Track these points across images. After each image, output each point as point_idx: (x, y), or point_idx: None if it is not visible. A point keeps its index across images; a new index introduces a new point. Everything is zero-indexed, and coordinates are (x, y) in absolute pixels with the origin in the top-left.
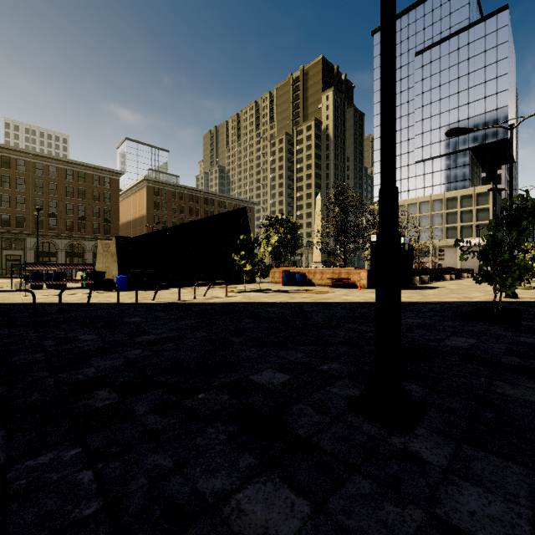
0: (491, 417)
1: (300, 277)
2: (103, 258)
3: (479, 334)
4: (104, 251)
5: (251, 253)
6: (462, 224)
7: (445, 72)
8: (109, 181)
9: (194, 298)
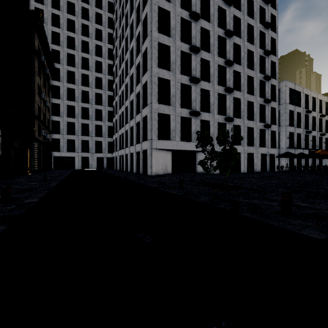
0: None
1: None
2: None
3: None
4: None
5: None
6: None
7: None
8: None
9: None
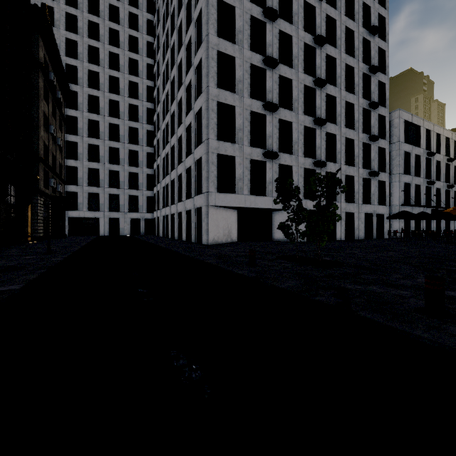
0: None
1: None
2: None
3: None
4: None
5: None
6: None
7: None
8: None
9: None
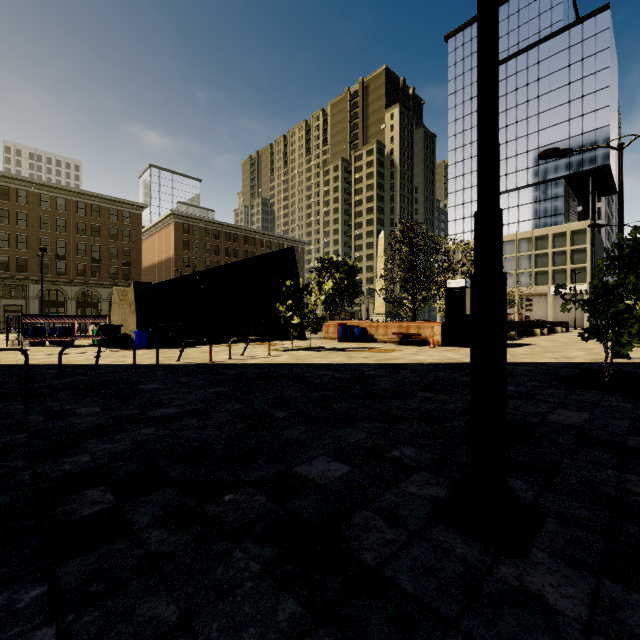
0: (635, 532)
1: (360, 331)
2: (119, 309)
3: (591, 406)
4: (120, 300)
5: (299, 303)
6: (554, 268)
7: (534, 85)
8: (128, 216)
9: (229, 357)
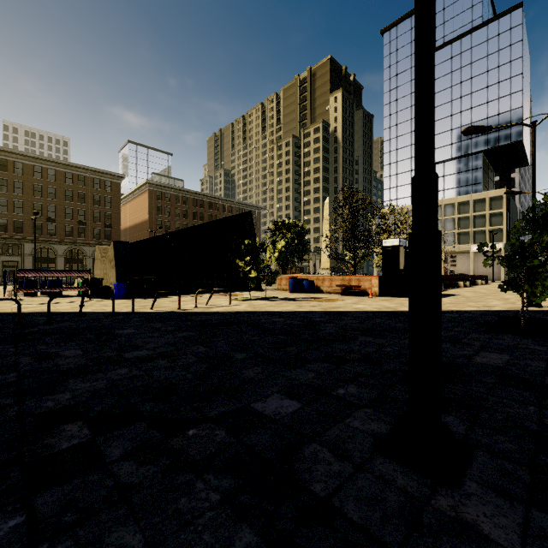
0: None
1: (308, 284)
2: (101, 264)
3: (511, 349)
4: (102, 256)
5: (256, 259)
6: (475, 229)
7: (458, 72)
8: (110, 185)
9: (195, 306)
